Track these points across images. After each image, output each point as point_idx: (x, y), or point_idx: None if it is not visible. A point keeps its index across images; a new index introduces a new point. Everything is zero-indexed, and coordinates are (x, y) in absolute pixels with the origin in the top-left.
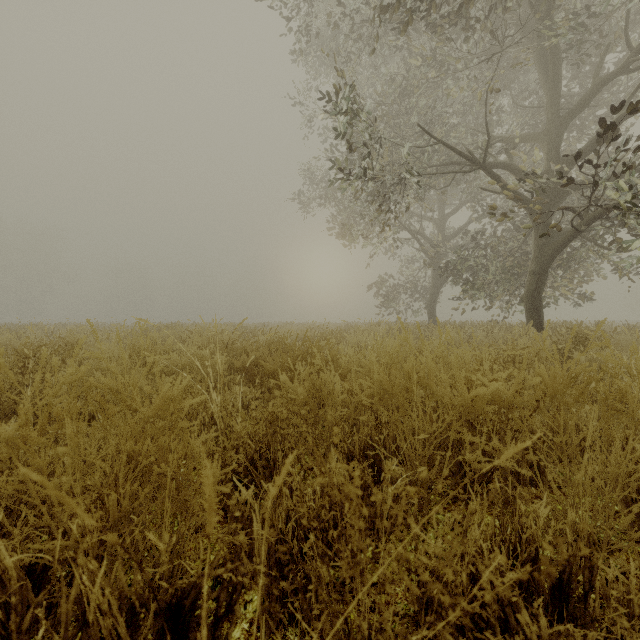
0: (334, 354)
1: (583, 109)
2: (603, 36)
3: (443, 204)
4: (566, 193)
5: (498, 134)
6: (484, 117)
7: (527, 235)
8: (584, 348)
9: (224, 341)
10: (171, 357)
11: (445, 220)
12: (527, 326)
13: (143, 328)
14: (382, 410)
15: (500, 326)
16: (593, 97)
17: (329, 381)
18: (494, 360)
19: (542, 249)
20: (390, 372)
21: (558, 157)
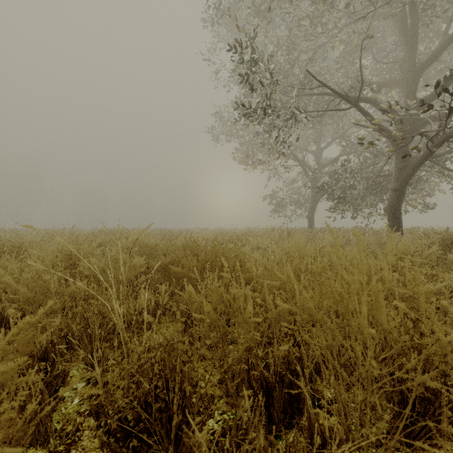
0: (242, 259)
1: (435, 60)
2: (452, 2)
3: (319, 140)
4: (421, 127)
5: (365, 83)
6: (352, 73)
7: (386, 162)
8: (450, 250)
9: (148, 244)
10: (91, 260)
11: (321, 152)
12: (393, 231)
13: (70, 233)
14: (305, 337)
15: (368, 231)
16: (444, 50)
17: (239, 295)
18: (395, 265)
19: (402, 171)
20: (299, 278)
21: (415, 99)
